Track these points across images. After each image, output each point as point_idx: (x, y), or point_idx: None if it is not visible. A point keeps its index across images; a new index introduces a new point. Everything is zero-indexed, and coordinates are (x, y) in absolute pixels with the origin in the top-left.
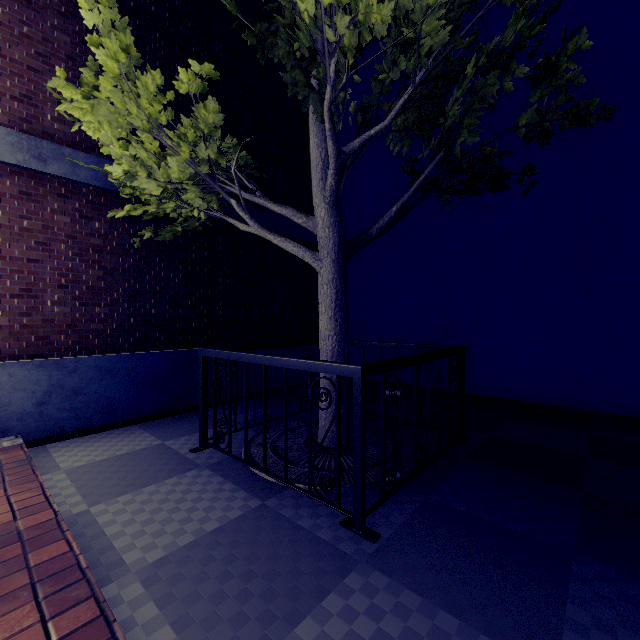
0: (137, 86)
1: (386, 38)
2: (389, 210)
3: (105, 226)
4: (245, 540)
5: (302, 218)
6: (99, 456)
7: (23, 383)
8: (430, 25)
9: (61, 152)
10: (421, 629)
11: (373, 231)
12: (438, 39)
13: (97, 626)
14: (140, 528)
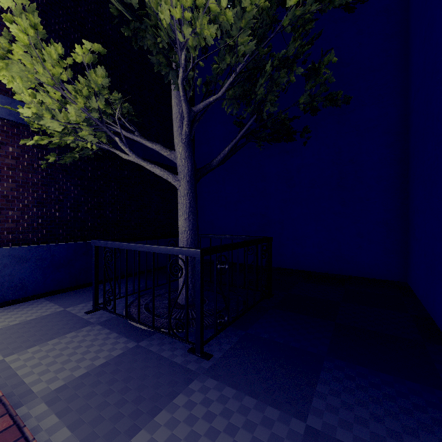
0: (43, 53)
1: (220, 40)
2: (224, 149)
3: (17, 150)
4: (124, 368)
5: (167, 152)
6: (12, 322)
7: None
8: (243, 39)
9: None
10: (233, 408)
11: (214, 163)
12: (248, 47)
13: (11, 432)
14: (45, 368)
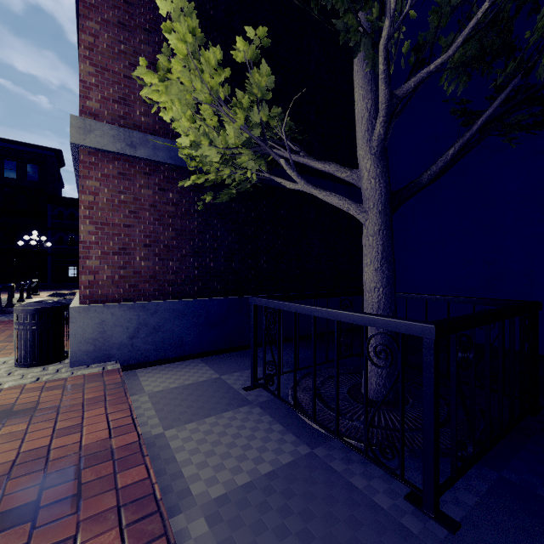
0: (201, 62)
1: None
2: (444, 154)
3: (176, 196)
4: (298, 491)
5: (346, 172)
6: (172, 384)
7: (120, 321)
8: None
9: (146, 139)
10: None
11: (424, 178)
12: None
13: None
14: (203, 459)
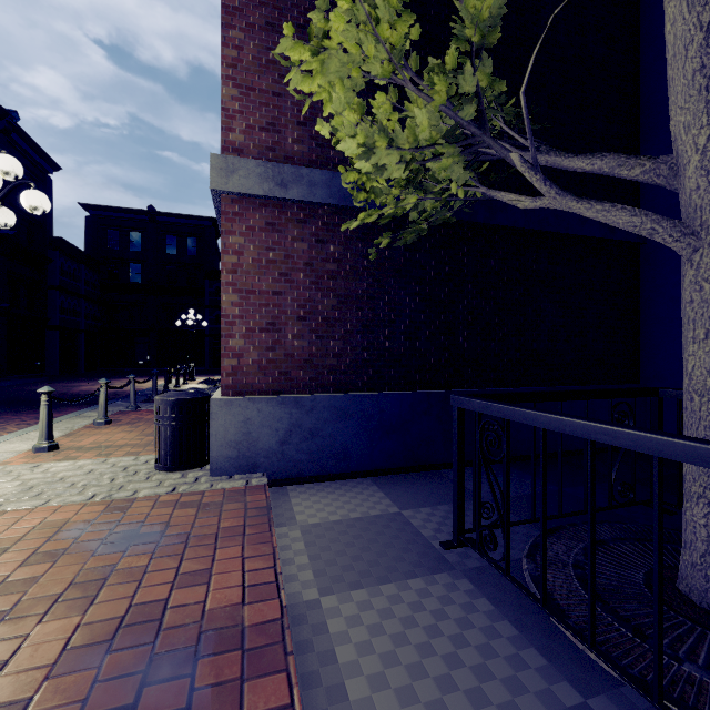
0: (375, 5)
1: None
2: None
3: (339, 249)
4: None
5: (641, 165)
6: (332, 514)
7: (268, 419)
8: None
9: (299, 174)
10: None
11: None
12: None
13: None
14: (380, 668)
